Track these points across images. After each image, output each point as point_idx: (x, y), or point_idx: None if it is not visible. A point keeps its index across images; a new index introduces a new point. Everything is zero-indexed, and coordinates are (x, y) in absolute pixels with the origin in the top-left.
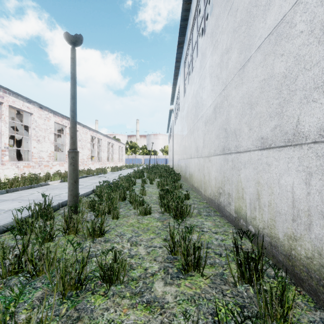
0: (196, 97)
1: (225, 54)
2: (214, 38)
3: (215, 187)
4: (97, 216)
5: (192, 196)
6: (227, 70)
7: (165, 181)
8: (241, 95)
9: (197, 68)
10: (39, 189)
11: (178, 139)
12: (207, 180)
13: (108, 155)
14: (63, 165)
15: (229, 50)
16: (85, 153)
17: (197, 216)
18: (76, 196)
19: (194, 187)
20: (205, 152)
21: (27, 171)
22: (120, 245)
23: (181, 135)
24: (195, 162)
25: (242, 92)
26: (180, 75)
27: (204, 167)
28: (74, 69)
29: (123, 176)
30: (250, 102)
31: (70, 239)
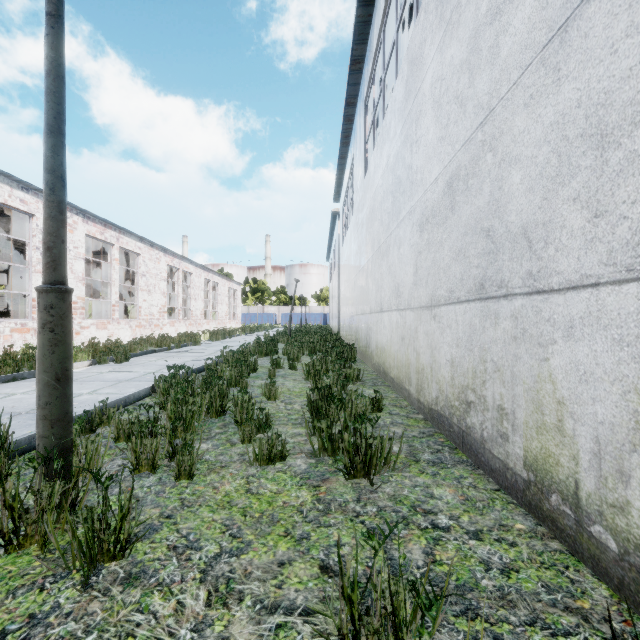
0: (394, 170)
1: (485, 28)
2: (448, 4)
3: (451, 384)
4: (138, 469)
5: (386, 400)
6: (495, 67)
7: (324, 364)
8: (552, 118)
9: (398, 102)
10: (32, 382)
11: (350, 273)
12: (426, 366)
13: (206, 307)
14: (106, 328)
15: (501, 8)
16: (156, 301)
17: (410, 468)
18: (62, 421)
19: (389, 377)
20: (421, 297)
21: (21, 341)
22: (173, 599)
23: (358, 263)
24: (391, 320)
25: (557, 108)
26: (356, 134)
27: (417, 334)
28: (55, 47)
29: (231, 351)
30: (597, 128)
31: (15, 571)
